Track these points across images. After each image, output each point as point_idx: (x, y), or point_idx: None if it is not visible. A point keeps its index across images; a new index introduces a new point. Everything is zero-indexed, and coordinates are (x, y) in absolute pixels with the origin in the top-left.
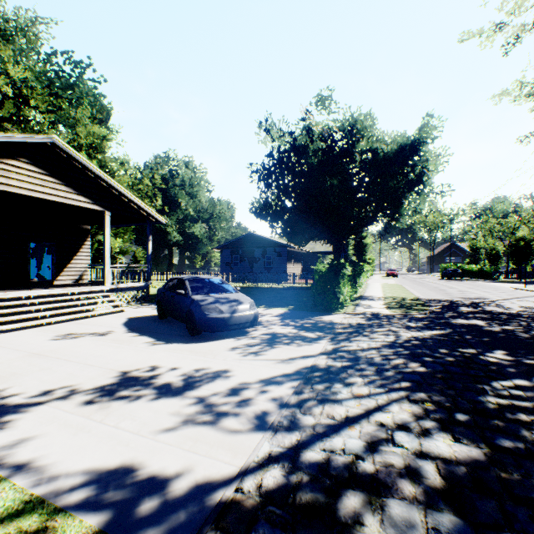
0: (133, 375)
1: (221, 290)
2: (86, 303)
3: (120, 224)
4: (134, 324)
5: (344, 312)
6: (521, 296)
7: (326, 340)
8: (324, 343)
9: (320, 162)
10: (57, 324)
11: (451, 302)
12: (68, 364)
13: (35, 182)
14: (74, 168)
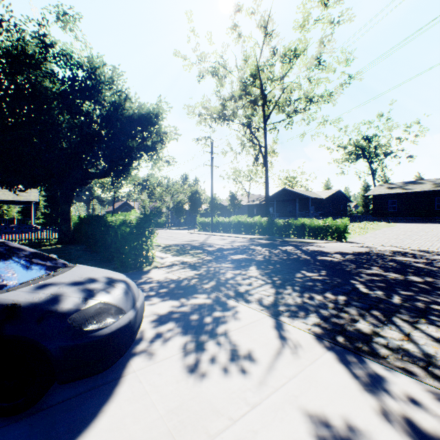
0: None
1: (44, 266)
2: None
3: None
4: None
5: (155, 266)
6: (206, 237)
7: (232, 300)
8: (240, 304)
9: (66, 90)
10: None
11: (190, 245)
12: None
13: None
14: None
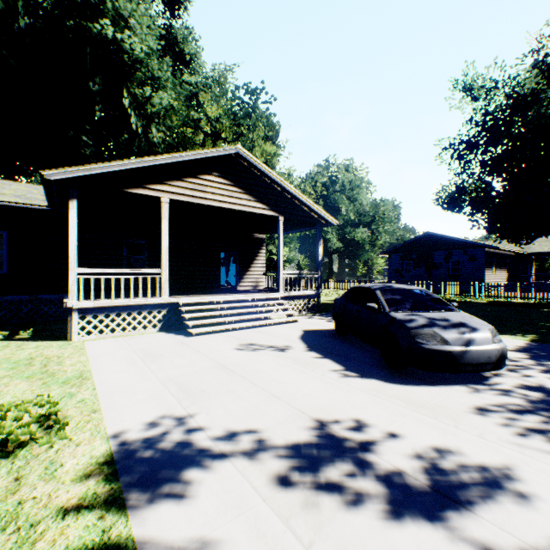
0: (332, 433)
1: (430, 306)
2: (263, 310)
3: (290, 230)
4: (311, 339)
5: None
6: None
7: None
8: None
9: None
10: (240, 331)
11: None
12: (251, 388)
13: (223, 193)
14: (253, 176)
